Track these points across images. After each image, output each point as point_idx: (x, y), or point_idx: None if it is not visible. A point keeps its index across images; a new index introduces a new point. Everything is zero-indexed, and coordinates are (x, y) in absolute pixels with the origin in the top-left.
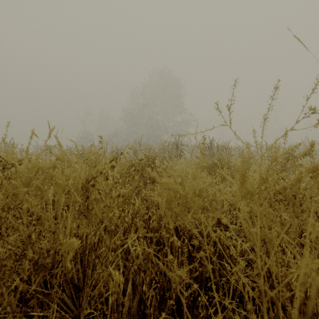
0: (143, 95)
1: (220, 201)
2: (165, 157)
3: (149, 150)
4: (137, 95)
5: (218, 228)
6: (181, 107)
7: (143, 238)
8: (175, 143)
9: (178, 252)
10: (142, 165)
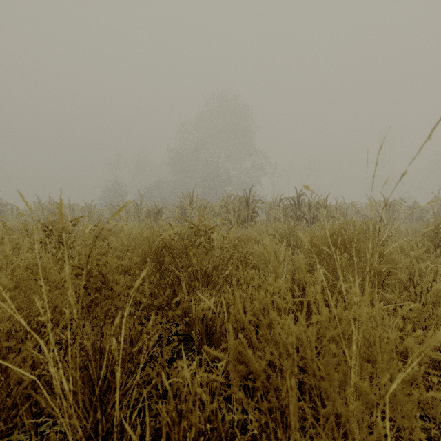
0: (197, 130)
1: (438, 410)
2: (229, 219)
3: (205, 208)
4: (188, 131)
5: None
6: (251, 148)
7: None
8: (245, 199)
9: None
10: (185, 245)
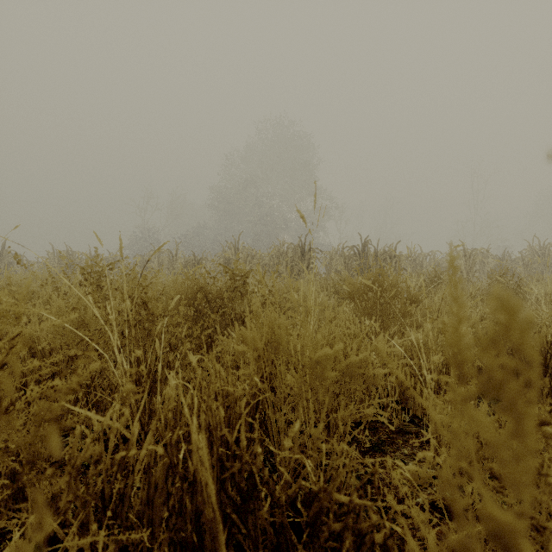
0: (246, 163)
1: (377, 379)
2: (281, 272)
3: (253, 259)
4: (235, 164)
5: (367, 503)
6: (313, 185)
7: (162, 498)
8: (299, 247)
9: (258, 542)
10: (220, 289)
